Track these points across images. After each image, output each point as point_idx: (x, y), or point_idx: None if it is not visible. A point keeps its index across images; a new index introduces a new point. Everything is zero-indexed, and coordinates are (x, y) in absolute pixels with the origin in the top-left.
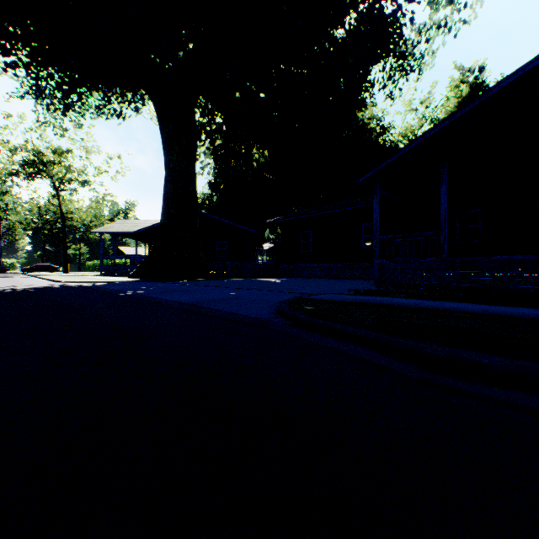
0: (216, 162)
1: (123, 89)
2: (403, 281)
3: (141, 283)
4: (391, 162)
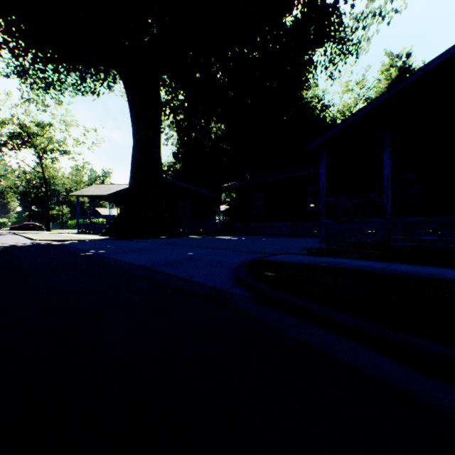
0: (179, 134)
1: (96, 69)
2: (348, 240)
3: (108, 241)
4: (337, 131)
